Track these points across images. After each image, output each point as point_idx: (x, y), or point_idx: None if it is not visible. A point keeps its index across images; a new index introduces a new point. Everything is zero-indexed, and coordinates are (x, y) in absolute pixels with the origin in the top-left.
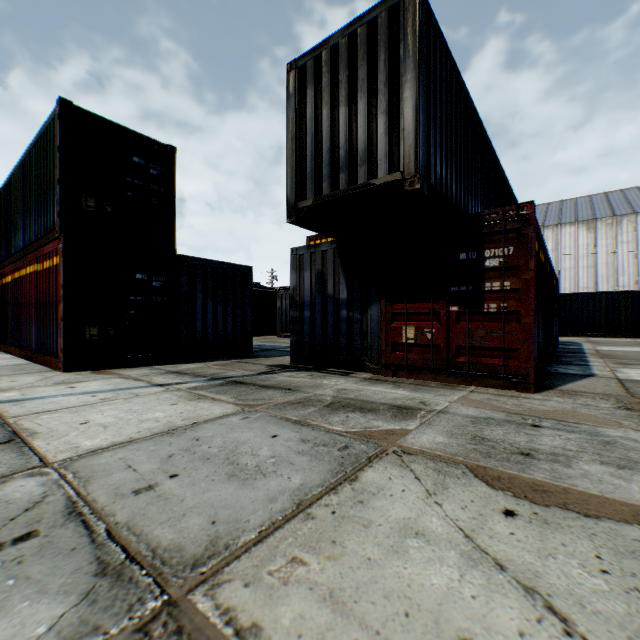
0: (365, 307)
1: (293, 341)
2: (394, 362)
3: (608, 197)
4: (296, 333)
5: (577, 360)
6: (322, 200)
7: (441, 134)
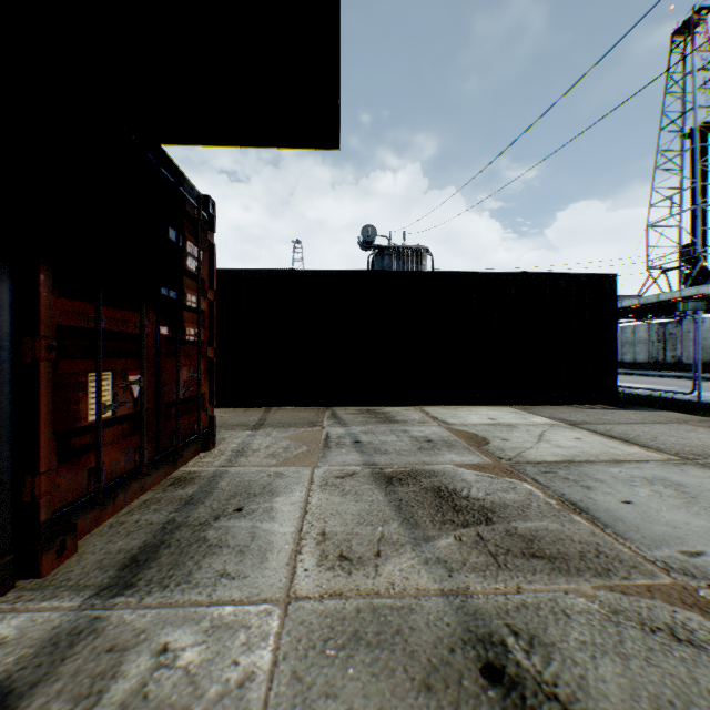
0: None
1: None
2: (70, 498)
3: None
4: None
5: None
6: None
7: None
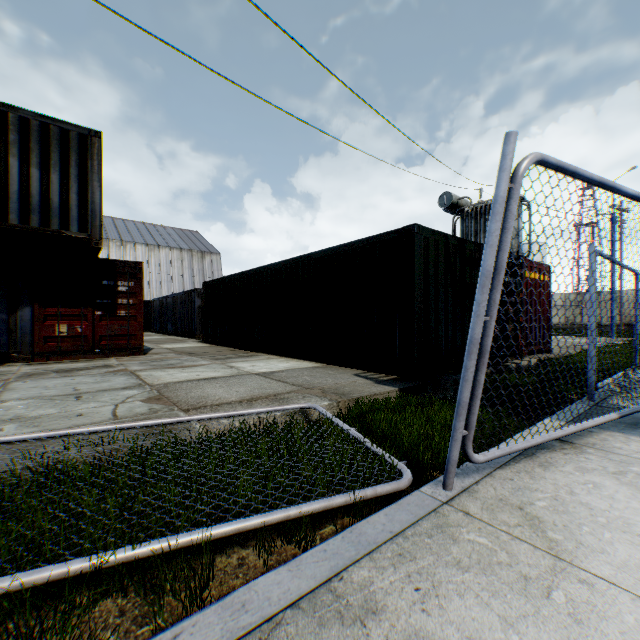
0: (14, 309)
1: None
2: (49, 350)
3: (116, 223)
4: None
5: None
6: (10, 227)
7: None
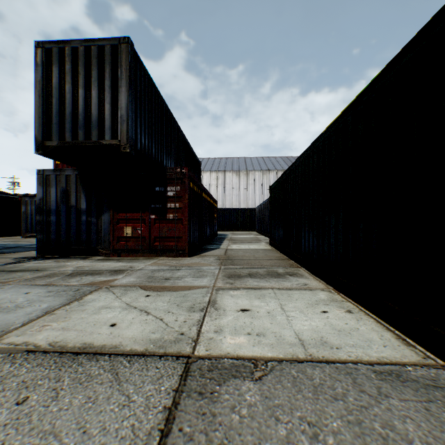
0: (100, 214)
1: (41, 238)
2: (119, 248)
3: (246, 160)
4: (44, 232)
5: (219, 242)
6: (66, 144)
7: (145, 121)
